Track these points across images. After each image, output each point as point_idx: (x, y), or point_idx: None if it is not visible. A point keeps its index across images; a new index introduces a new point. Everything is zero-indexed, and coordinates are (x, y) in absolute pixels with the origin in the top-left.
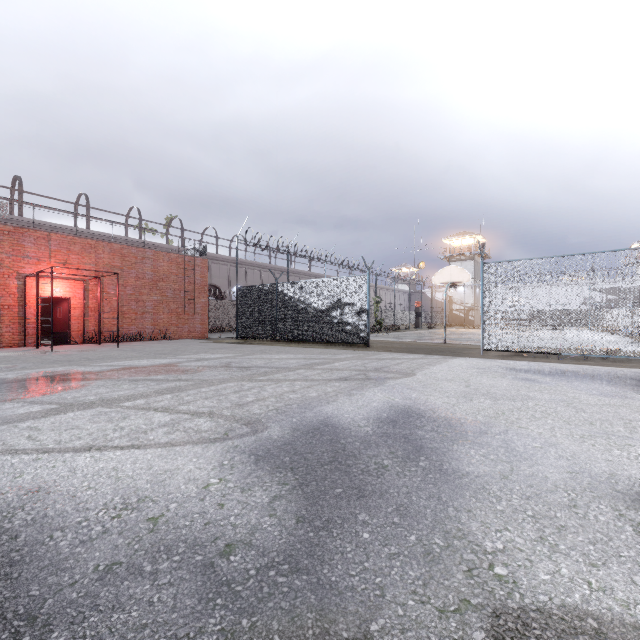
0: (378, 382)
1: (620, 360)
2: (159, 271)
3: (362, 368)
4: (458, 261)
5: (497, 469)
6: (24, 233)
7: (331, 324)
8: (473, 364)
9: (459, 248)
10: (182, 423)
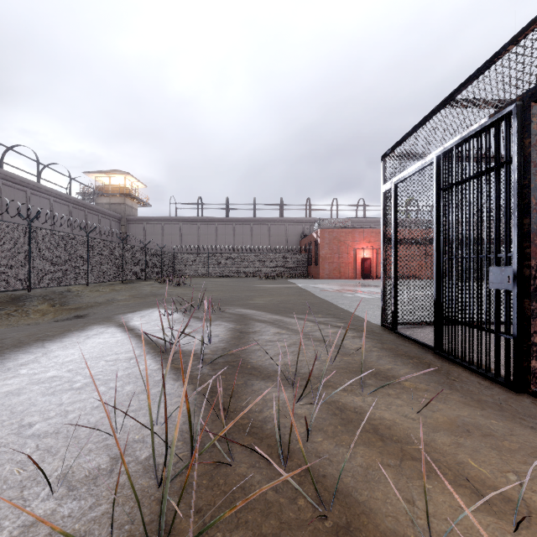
0: None
1: None
2: None
3: None
4: None
5: None
6: (355, 231)
7: None
8: None
9: None
10: None
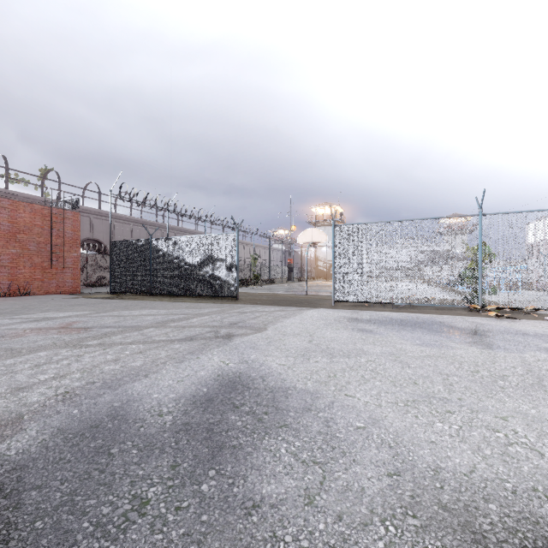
0: (224, 341)
1: (435, 307)
2: (19, 222)
3: (217, 324)
4: (322, 226)
5: (304, 482)
6: None
7: (203, 279)
8: (323, 315)
9: (323, 215)
10: None
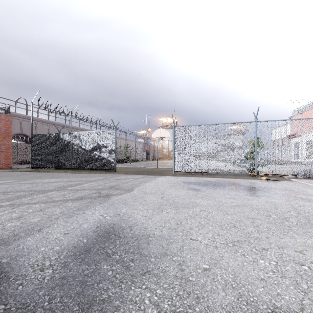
0: (104, 199)
1: (231, 174)
2: None
3: (101, 187)
4: (166, 129)
5: None
6: None
7: (94, 158)
8: (168, 180)
9: (166, 123)
10: None
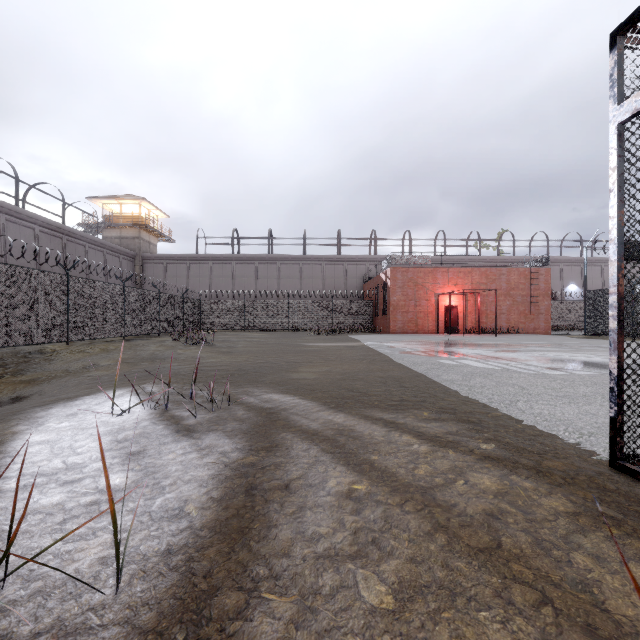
0: None
1: None
2: (510, 283)
3: None
4: None
5: None
6: (437, 270)
7: None
8: None
9: None
10: (600, 356)
